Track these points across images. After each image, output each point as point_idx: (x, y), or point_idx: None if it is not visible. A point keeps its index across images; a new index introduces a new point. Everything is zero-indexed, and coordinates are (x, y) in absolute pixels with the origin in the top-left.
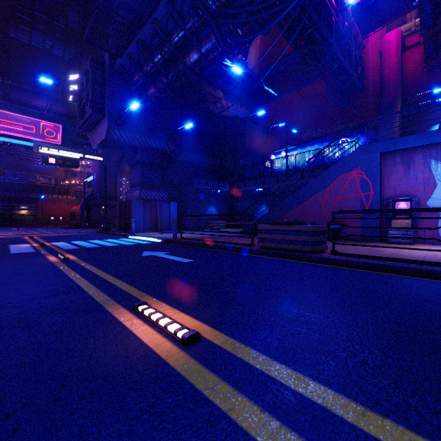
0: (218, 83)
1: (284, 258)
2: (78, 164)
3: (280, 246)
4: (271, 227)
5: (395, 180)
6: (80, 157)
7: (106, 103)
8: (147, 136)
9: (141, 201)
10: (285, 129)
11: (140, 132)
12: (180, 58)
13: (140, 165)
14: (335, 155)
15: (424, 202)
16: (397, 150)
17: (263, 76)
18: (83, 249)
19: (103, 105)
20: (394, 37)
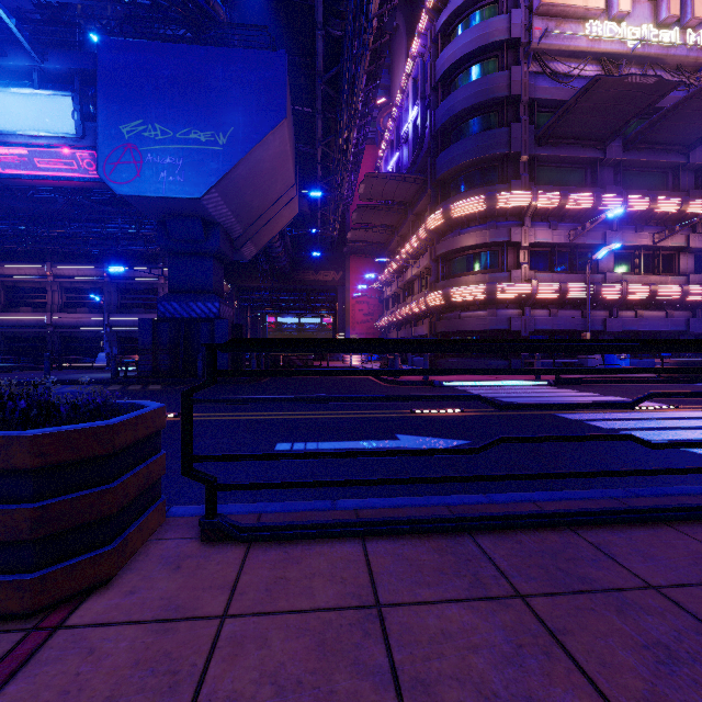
0: None
1: None
2: None
3: None
4: None
5: None
6: None
7: None
8: None
9: None
10: None
11: None
12: None
13: None
14: None
15: None
16: None
17: None
18: (552, 419)
19: None
20: None
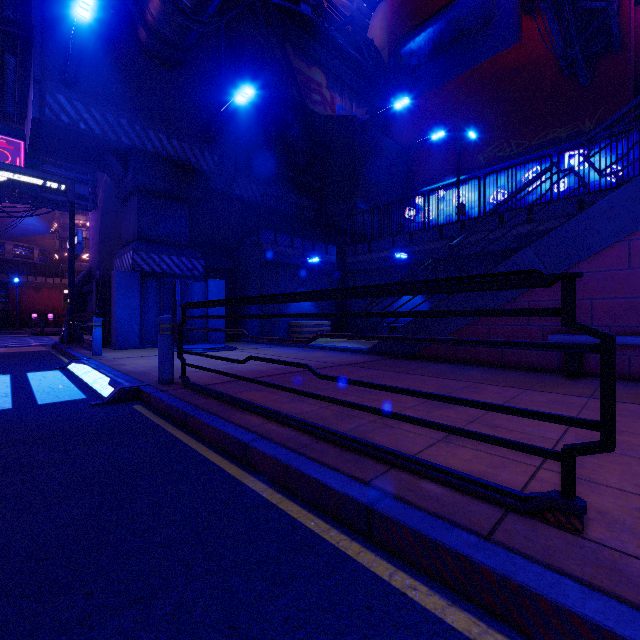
0: (316, 54)
1: None
2: (1, 194)
3: None
4: None
5: None
6: (6, 179)
7: (32, 26)
8: (148, 125)
9: (134, 275)
10: (443, 146)
11: (129, 112)
12: None
13: (136, 193)
14: (555, 186)
15: None
16: None
17: (399, 52)
18: None
19: (27, 33)
20: None
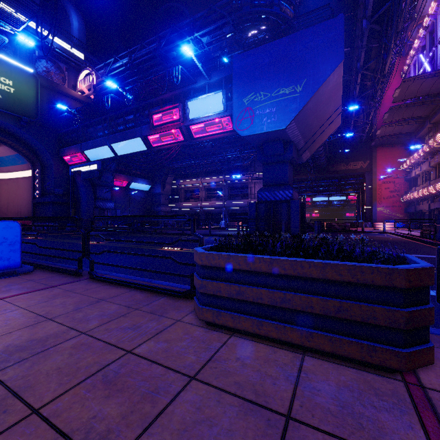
0: None
1: None
2: None
3: None
4: None
5: None
6: None
7: None
8: None
9: None
10: None
11: None
12: None
13: None
14: None
15: None
16: None
17: None
18: None
19: None
20: None
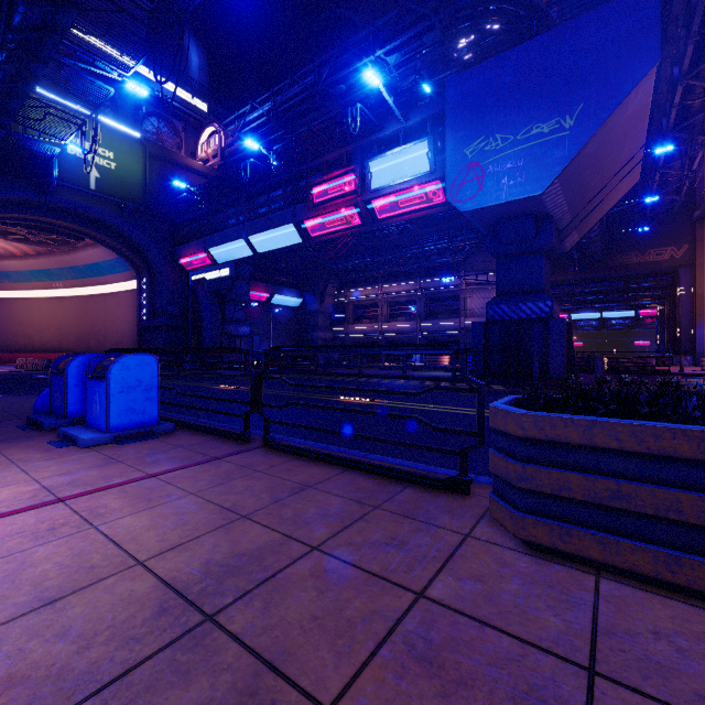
0: None
1: None
2: None
3: None
4: None
5: None
6: None
7: None
8: None
9: None
10: None
11: None
12: None
13: None
14: None
15: None
16: None
17: None
18: None
19: None
20: None
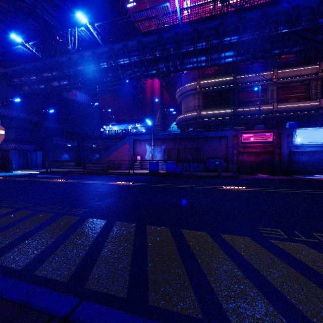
0: None
1: (93, 174)
2: None
3: (93, 171)
4: (90, 165)
5: (138, 149)
6: None
7: None
8: (21, 112)
9: (17, 151)
10: (111, 112)
11: (16, 110)
12: (49, 83)
13: (15, 128)
14: (134, 131)
15: (144, 157)
16: (138, 139)
17: None
18: None
19: None
20: (157, 83)
